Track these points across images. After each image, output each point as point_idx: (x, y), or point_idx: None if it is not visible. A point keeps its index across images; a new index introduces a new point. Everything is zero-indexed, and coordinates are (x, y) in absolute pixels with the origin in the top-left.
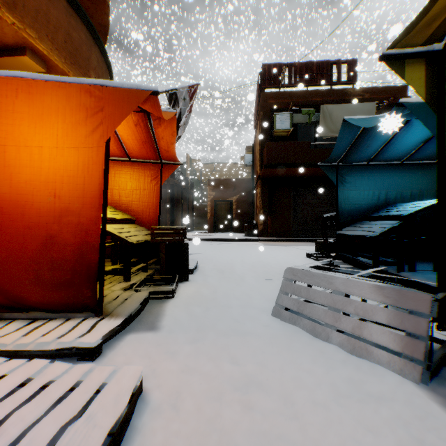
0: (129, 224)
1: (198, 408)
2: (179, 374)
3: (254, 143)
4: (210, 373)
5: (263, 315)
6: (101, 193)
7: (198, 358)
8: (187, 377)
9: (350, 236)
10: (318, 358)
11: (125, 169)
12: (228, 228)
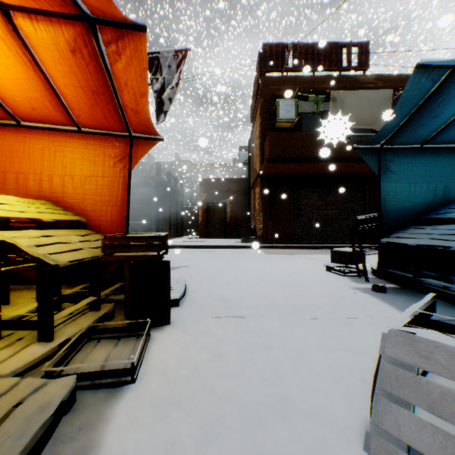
0: (76, 229)
1: None
2: None
3: (250, 138)
4: None
5: None
6: None
7: None
8: None
9: (410, 247)
10: None
11: (72, 145)
12: (222, 234)
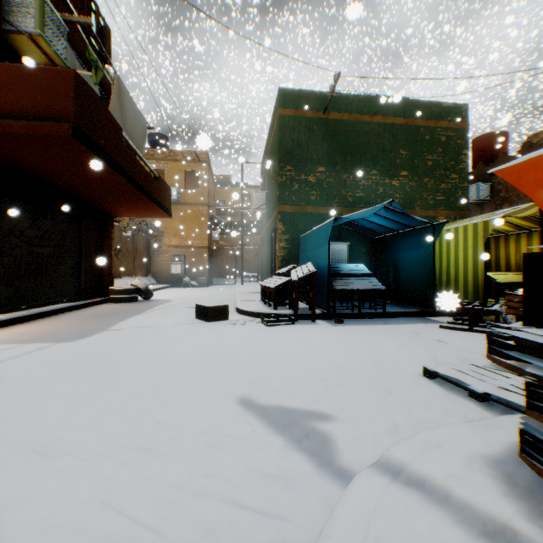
0: None
1: None
2: None
3: None
4: None
5: None
6: None
7: None
8: None
9: (360, 290)
10: None
11: None
12: None
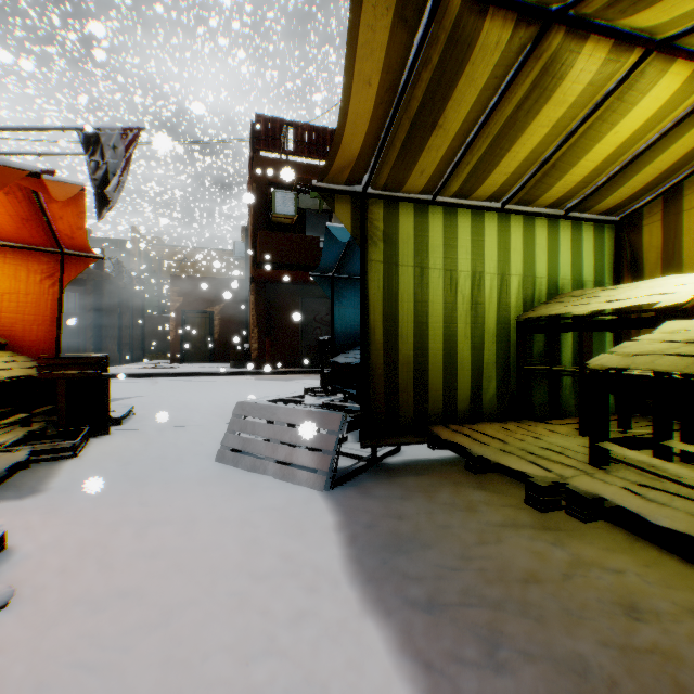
0: None
1: (82, 546)
2: (65, 527)
3: (248, 225)
4: (108, 520)
5: (205, 461)
6: None
7: (97, 510)
8: (75, 528)
9: (340, 364)
10: (244, 489)
11: None
12: (207, 356)
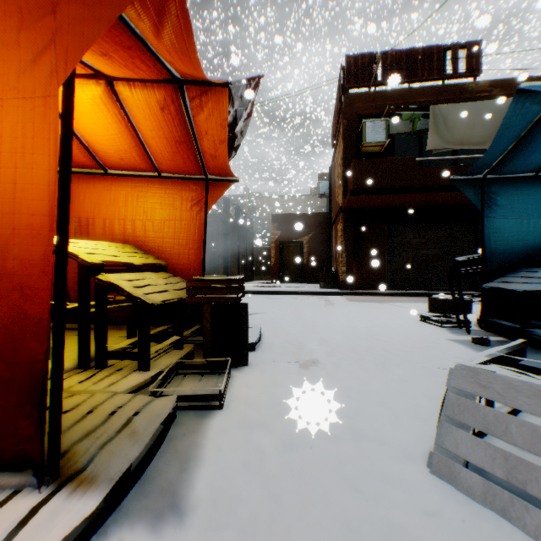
0: (158, 272)
1: None
2: None
3: (331, 166)
4: None
5: (410, 469)
6: (54, 203)
7: None
8: None
9: (515, 293)
10: None
11: (152, 190)
12: (298, 278)
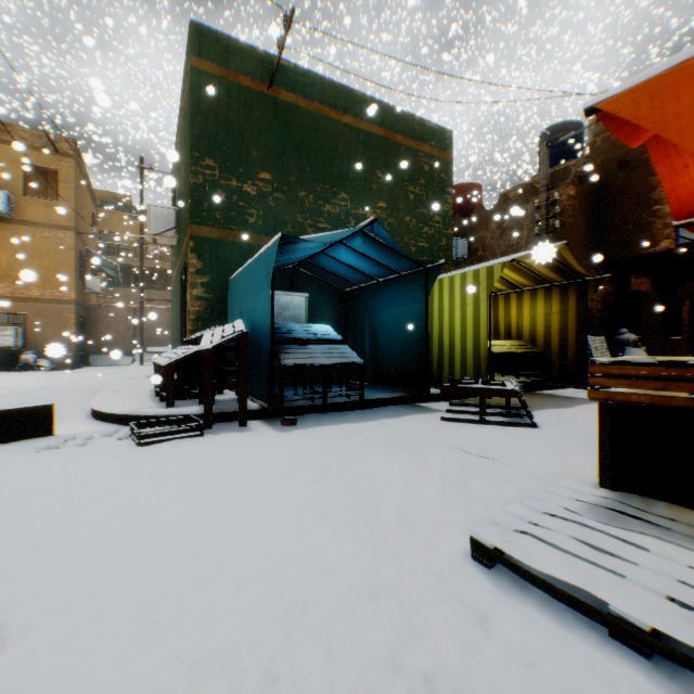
0: None
1: None
2: None
3: None
4: None
5: (549, 430)
6: None
7: None
8: None
9: (326, 366)
10: (556, 419)
11: None
12: None
